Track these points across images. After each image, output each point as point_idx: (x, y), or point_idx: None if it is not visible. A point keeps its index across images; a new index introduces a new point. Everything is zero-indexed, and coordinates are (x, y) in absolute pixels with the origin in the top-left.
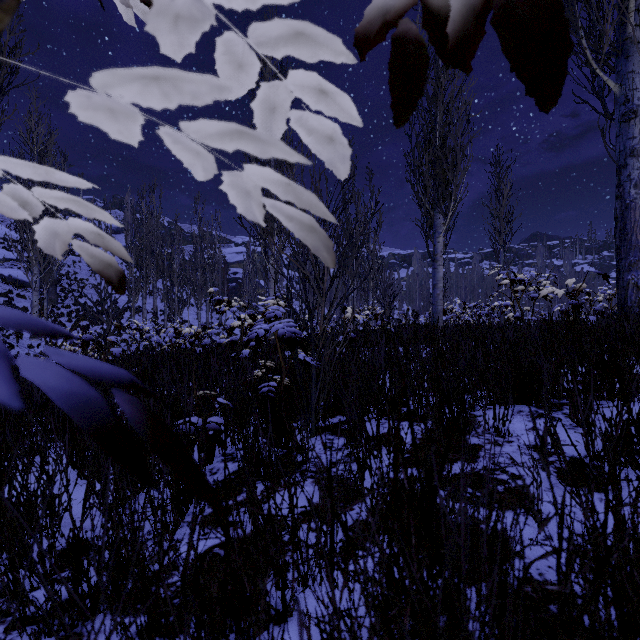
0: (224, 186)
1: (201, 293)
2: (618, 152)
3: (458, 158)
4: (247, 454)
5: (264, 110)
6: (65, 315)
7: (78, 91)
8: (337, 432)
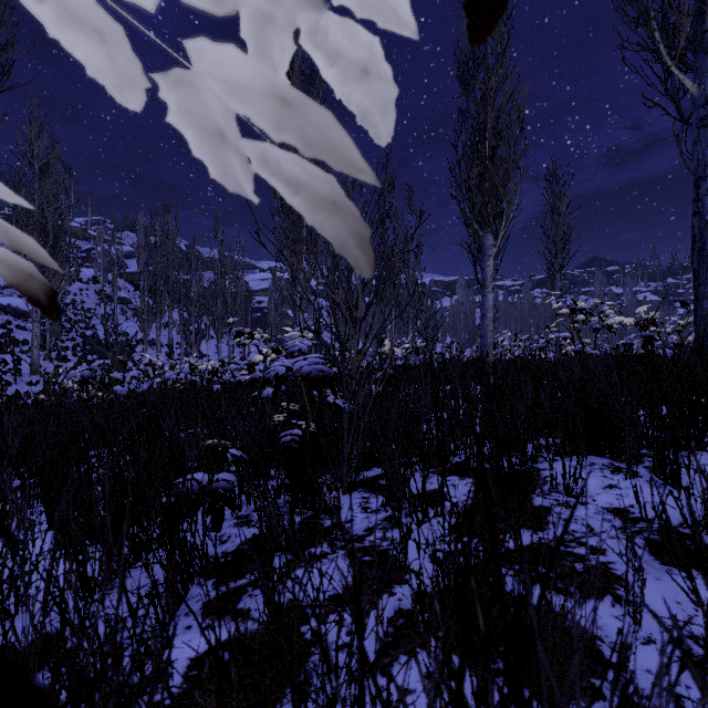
0: (172, 117)
1: (222, 324)
2: (696, 161)
3: (511, 170)
4: (255, 534)
5: (255, 12)
6: (70, 349)
7: None
8: (373, 488)
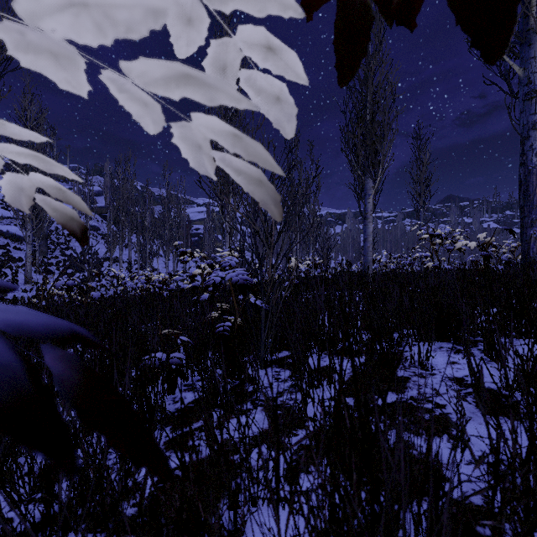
0: (174, 139)
1: (168, 246)
2: (522, 126)
3: (385, 131)
4: (203, 389)
5: (215, 70)
6: (54, 264)
7: (7, 24)
8: (283, 365)
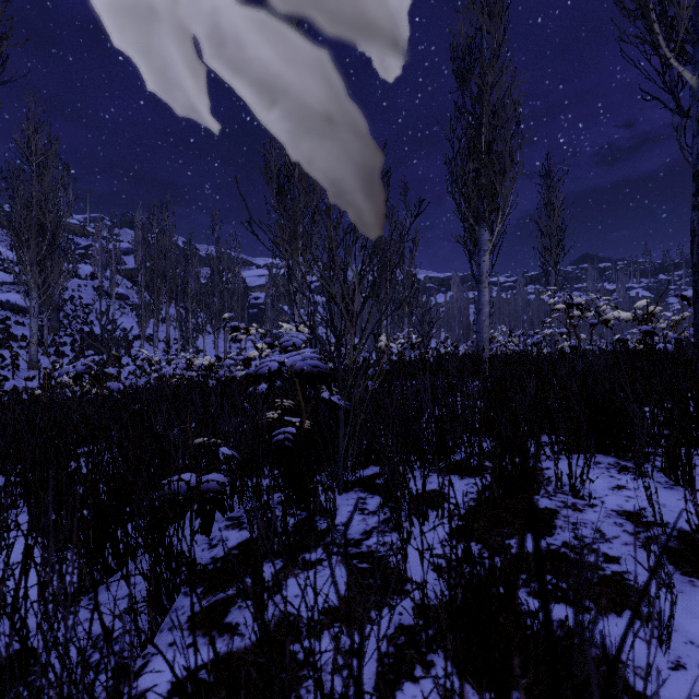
0: None
1: (218, 320)
2: (696, 155)
3: (507, 165)
4: (240, 550)
5: None
6: (68, 344)
7: None
8: (370, 488)
